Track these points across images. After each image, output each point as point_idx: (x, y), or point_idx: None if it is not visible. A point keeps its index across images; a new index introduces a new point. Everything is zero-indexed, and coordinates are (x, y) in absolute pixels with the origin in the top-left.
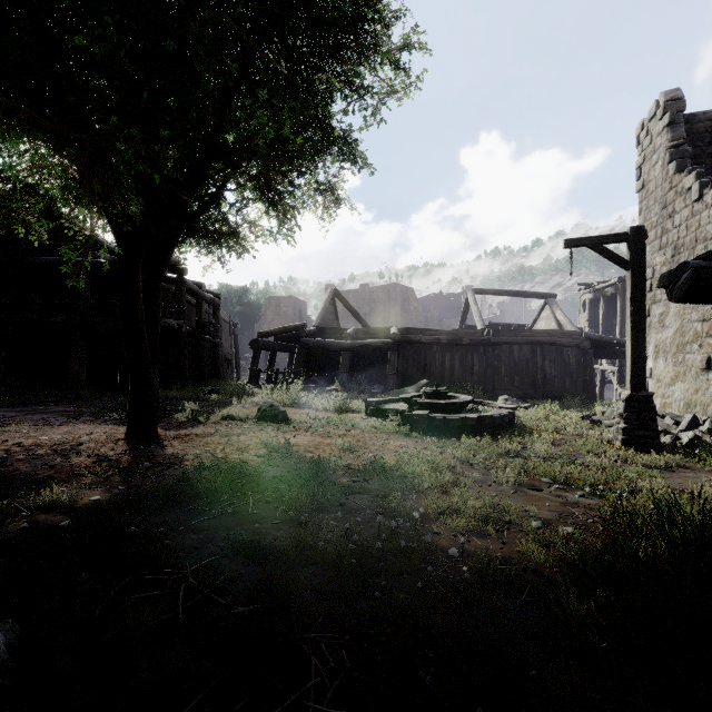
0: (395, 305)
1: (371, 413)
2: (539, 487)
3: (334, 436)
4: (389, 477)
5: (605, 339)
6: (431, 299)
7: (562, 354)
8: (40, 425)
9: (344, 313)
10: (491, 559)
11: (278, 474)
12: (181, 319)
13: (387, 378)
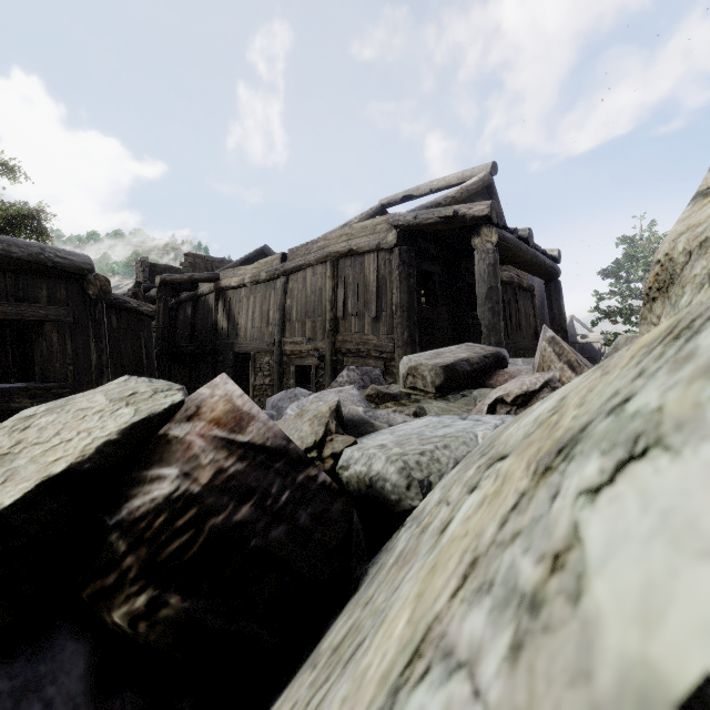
0: None
1: None
2: None
3: None
4: None
5: None
6: None
7: None
8: None
9: None
10: None
11: None
12: None
13: None
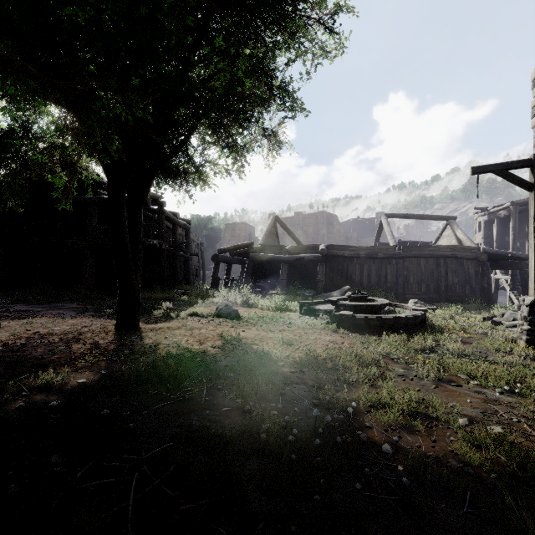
0: (322, 228)
1: (304, 312)
2: (457, 383)
3: (275, 331)
4: (322, 369)
5: (501, 253)
6: (350, 223)
7: (462, 265)
8: (56, 318)
9: (283, 234)
10: (424, 458)
11: (229, 363)
12: (162, 240)
13: (317, 284)
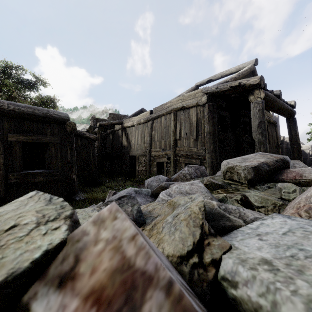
0: None
1: None
2: None
3: None
4: None
5: None
6: None
7: None
8: None
9: None
10: None
11: None
12: None
13: None
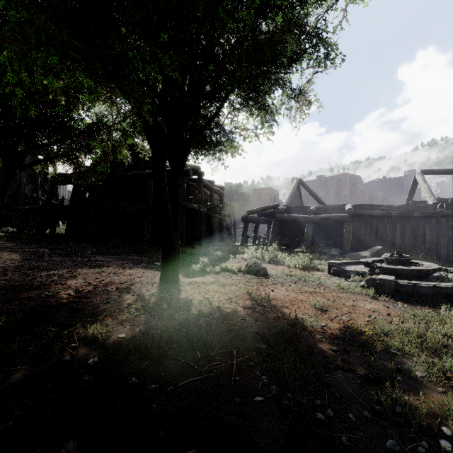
0: (345, 189)
1: (333, 272)
2: None
3: (305, 293)
4: (372, 351)
5: None
6: (374, 183)
7: None
8: (119, 268)
9: (305, 196)
10: None
11: (260, 330)
12: (200, 204)
13: (343, 244)
